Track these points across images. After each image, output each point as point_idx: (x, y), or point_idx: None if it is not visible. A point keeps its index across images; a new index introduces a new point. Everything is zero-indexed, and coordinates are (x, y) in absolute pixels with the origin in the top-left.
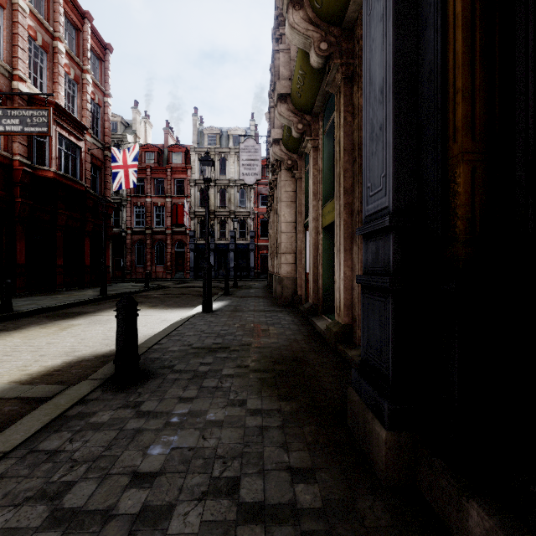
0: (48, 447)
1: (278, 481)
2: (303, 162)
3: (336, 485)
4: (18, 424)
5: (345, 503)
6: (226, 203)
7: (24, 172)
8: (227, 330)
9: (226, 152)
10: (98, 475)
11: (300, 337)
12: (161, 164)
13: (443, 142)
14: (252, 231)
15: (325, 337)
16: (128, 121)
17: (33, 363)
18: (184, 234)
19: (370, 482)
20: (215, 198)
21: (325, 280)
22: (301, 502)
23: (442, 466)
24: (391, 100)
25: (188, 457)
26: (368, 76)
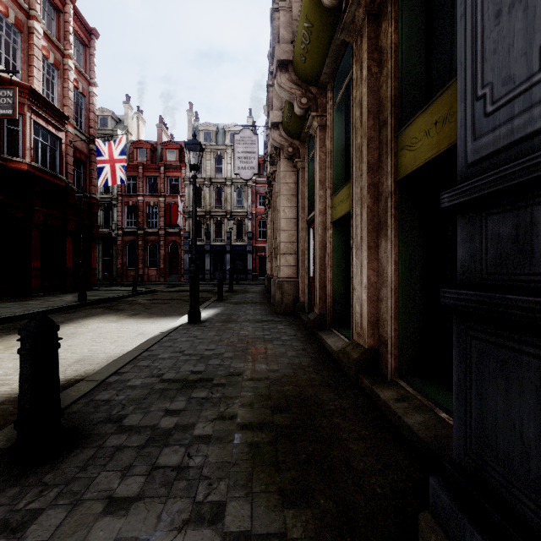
0: None
1: None
2: (306, 148)
3: None
4: None
5: None
6: (222, 203)
7: None
8: (213, 350)
9: (222, 149)
10: None
11: (306, 360)
12: (154, 162)
13: None
14: (250, 232)
15: (339, 362)
16: (120, 116)
17: None
18: (178, 235)
19: None
20: (211, 198)
21: (335, 285)
22: None
23: None
24: None
25: None
26: None
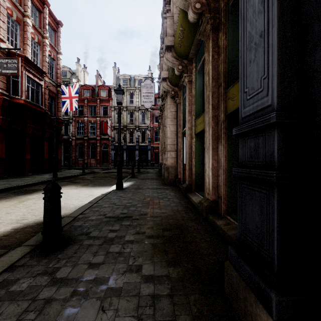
0: None
1: None
2: (182, 92)
3: None
4: None
5: None
6: (133, 121)
7: (4, 100)
8: (131, 203)
9: (133, 89)
10: None
11: (181, 208)
12: (93, 97)
13: None
14: (149, 138)
15: (198, 208)
16: (73, 70)
17: None
18: (108, 140)
19: None
20: (127, 118)
21: (197, 168)
22: None
23: None
24: (276, 3)
25: None
26: None
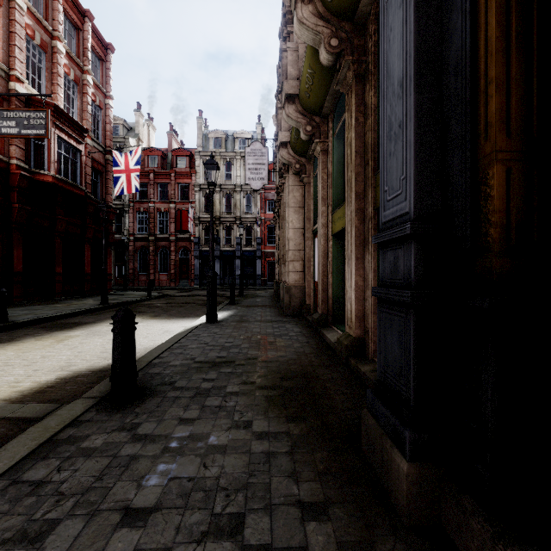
0: (33, 477)
1: (287, 519)
2: (312, 165)
3: (351, 523)
4: (1, 450)
5: (362, 546)
6: (232, 209)
7: (22, 177)
8: (232, 342)
9: (232, 156)
10: (86, 511)
11: (309, 349)
12: (164, 168)
13: (472, 140)
14: (259, 238)
15: (335, 350)
16: (131, 123)
17: (26, 378)
18: (189, 241)
19: (390, 520)
20: (221, 204)
21: (335, 289)
22: (312, 545)
23: (473, 505)
24: (412, 94)
25: (187, 489)
26: (386, 69)
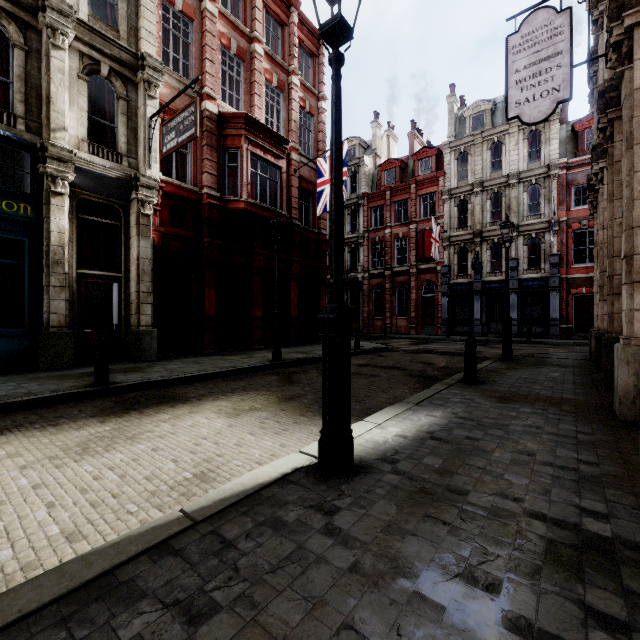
0: None
1: None
2: None
3: None
4: None
5: None
6: (502, 215)
7: (211, 207)
8: None
9: (502, 131)
10: None
11: None
12: (404, 182)
13: None
14: (554, 255)
15: None
16: (368, 141)
17: None
18: (434, 272)
19: None
20: (483, 211)
21: None
22: None
23: None
24: None
25: None
26: None
